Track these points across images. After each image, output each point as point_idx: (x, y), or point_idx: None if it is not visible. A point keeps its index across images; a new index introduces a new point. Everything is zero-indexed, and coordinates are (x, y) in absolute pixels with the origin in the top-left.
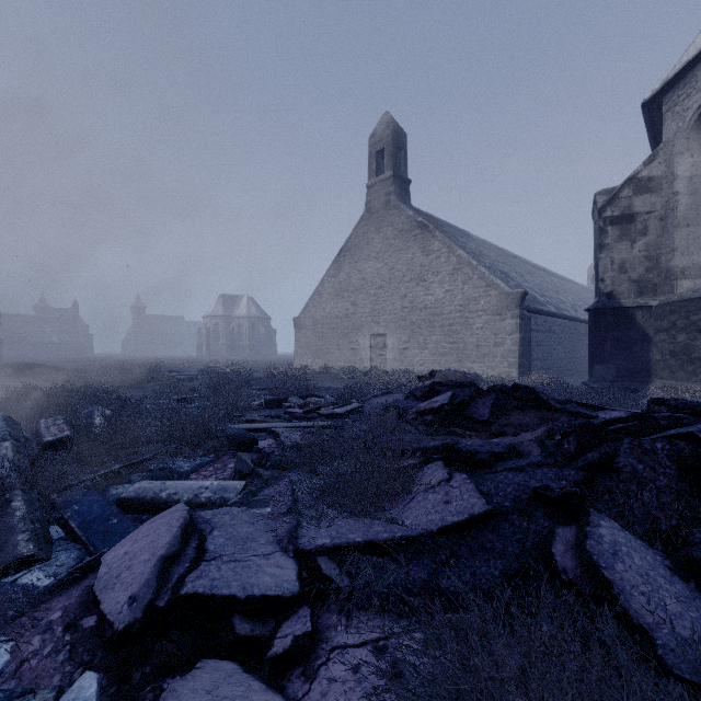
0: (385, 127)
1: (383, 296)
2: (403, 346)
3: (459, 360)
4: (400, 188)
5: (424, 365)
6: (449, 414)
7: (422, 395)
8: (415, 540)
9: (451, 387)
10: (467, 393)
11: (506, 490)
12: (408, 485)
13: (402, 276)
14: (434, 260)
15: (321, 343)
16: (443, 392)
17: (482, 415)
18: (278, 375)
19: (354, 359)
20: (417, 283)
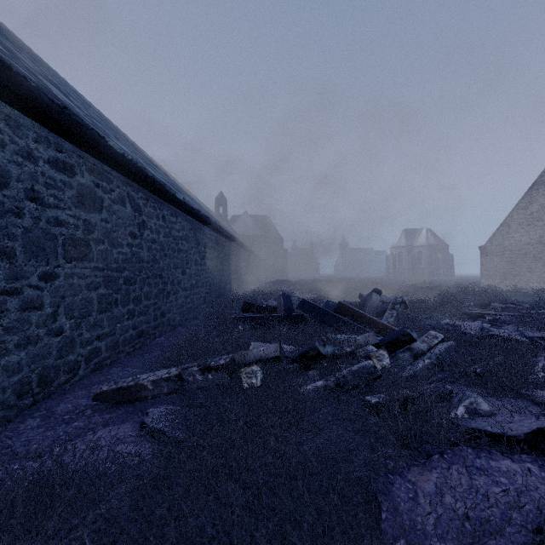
0: None
1: None
2: None
3: None
4: None
5: None
6: None
7: None
8: None
9: None
10: None
11: None
12: None
13: None
14: None
15: (509, 266)
16: None
17: None
18: (472, 290)
19: None
20: None
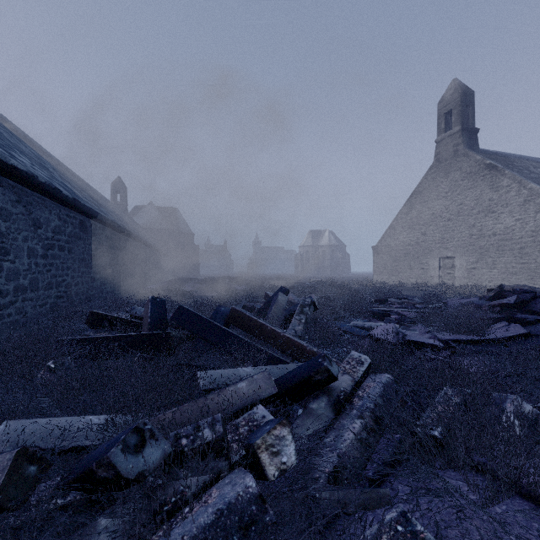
0: (453, 92)
1: (451, 226)
2: (471, 266)
3: (530, 278)
4: (467, 138)
5: (492, 282)
6: (513, 308)
7: (492, 298)
8: (490, 341)
9: (515, 293)
10: (527, 296)
11: (539, 329)
12: (486, 326)
13: (470, 210)
14: (503, 194)
15: (395, 264)
16: (508, 296)
17: (538, 309)
18: (369, 286)
19: (424, 277)
20: (485, 214)
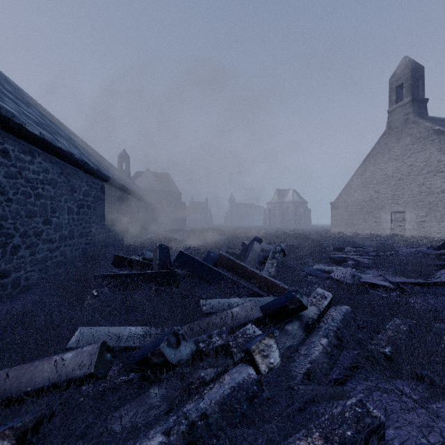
0: (403, 68)
1: (402, 185)
2: (420, 220)
3: None
4: (417, 108)
5: (441, 233)
6: None
7: (439, 248)
8: (436, 284)
9: None
10: None
11: None
12: (432, 271)
13: (419, 170)
14: None
15: (351, 218)
16: None
17: None
18: (328, 236)
19: (377, 228)
20: (434, 174)
